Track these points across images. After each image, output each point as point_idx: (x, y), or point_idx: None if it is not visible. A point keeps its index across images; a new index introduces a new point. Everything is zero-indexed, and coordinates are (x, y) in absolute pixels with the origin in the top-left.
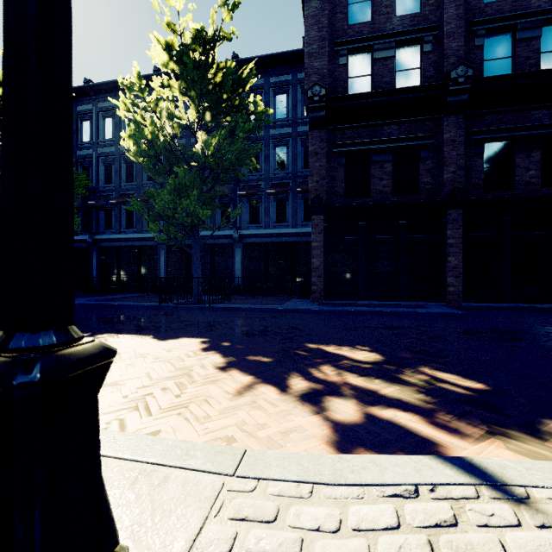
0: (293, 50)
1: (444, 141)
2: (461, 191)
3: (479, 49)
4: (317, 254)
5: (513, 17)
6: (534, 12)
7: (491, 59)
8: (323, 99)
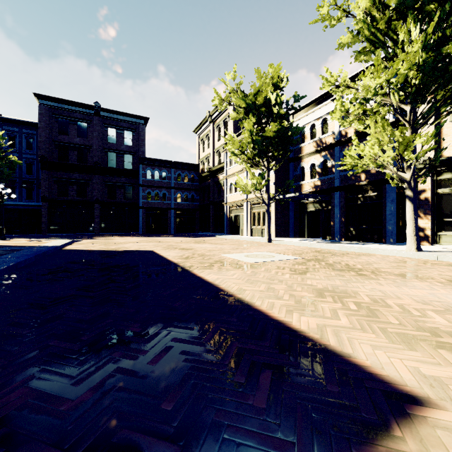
0: (36, 123)
1: (94, 183)
2: (98, 199)
3: (106, 156)
4: (45, 217)
5: (115, 150)
6: (121, 150)
7: (110, 159)
8: (47, 161)
